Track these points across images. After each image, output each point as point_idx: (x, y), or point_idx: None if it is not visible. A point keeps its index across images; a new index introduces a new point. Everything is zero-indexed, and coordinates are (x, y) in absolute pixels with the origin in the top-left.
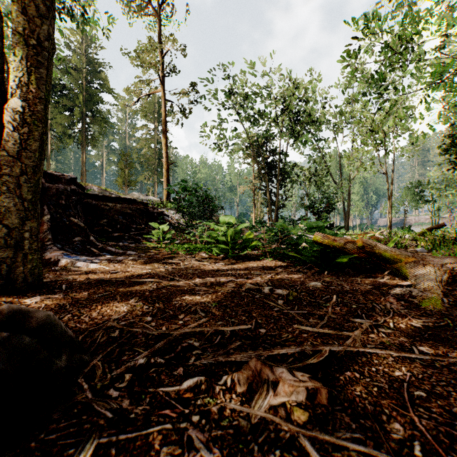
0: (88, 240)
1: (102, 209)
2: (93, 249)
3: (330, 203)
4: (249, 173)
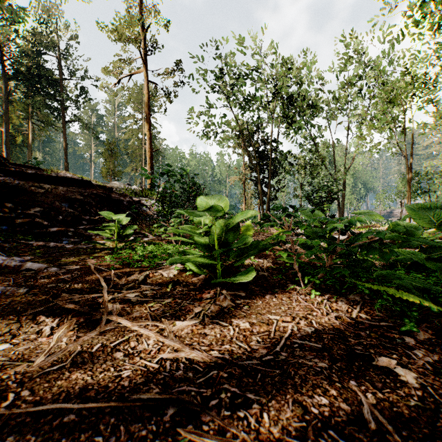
0: None
1: (32, 193)
2: None
3: (332, 192)
4: (239, 165)
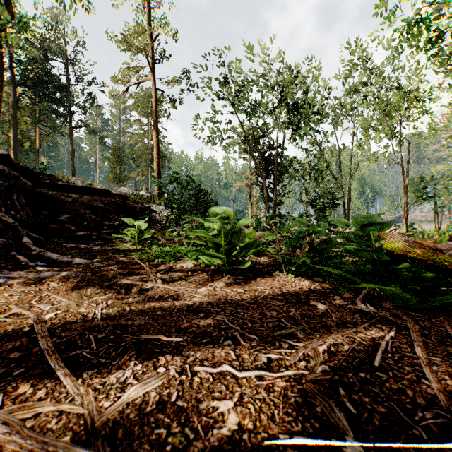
0: (19, 243)
1: (62, 201)
2: (19, 257)
3: (334, 198)
4: (245, 169)
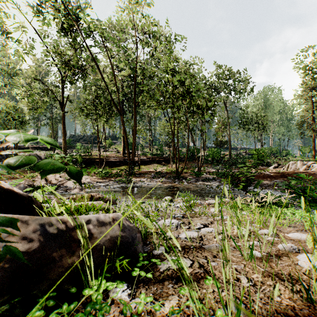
0: None
1: None
2: None
3: None
4: None
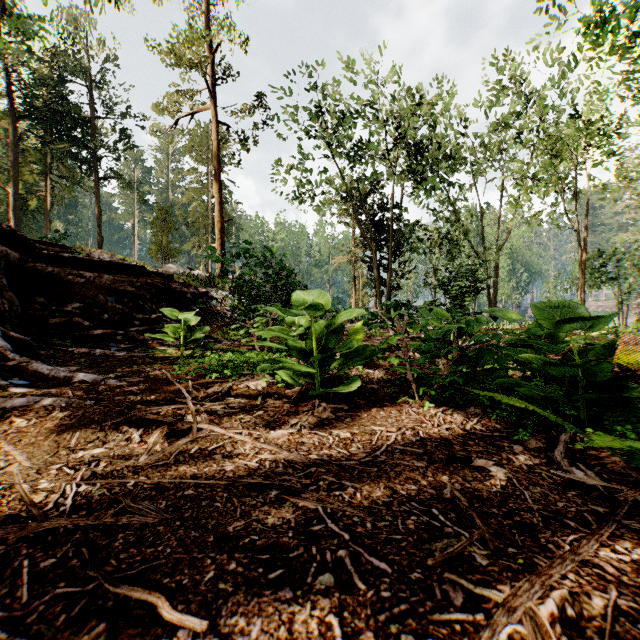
0: None
1: (70, 283)
2: None
3: (477, 279)
4: (346, 239)
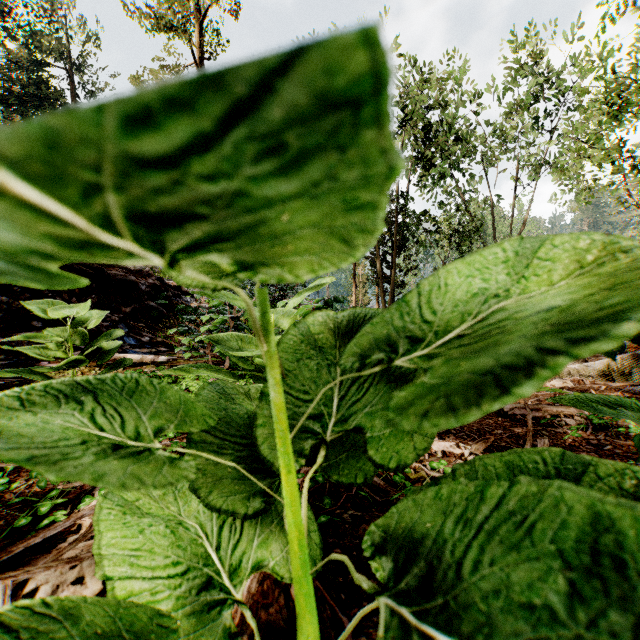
0: None
1: None
2: None
3: None
4: None
